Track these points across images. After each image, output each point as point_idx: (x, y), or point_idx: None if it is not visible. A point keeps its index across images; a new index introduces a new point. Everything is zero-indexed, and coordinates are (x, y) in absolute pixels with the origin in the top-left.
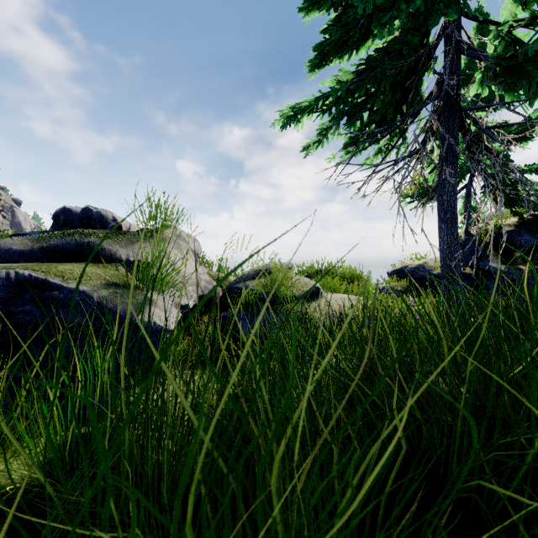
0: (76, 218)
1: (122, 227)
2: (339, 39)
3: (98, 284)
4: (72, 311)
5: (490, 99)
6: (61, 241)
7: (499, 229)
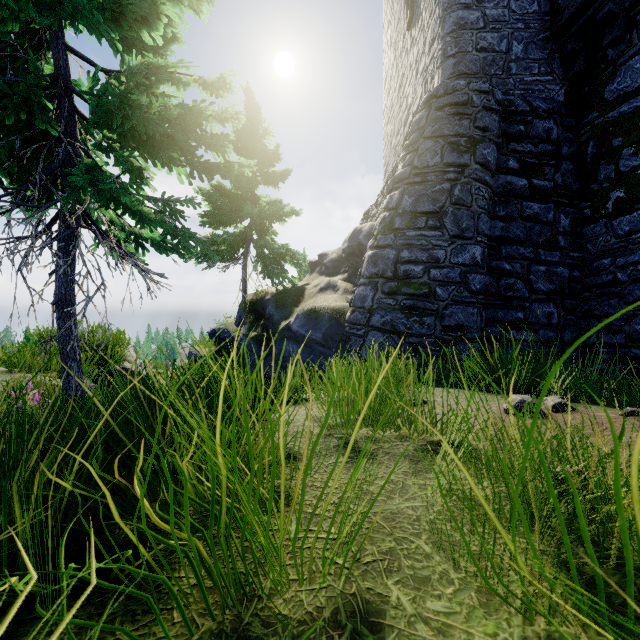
0: None
1: None
2: None
3: None
4: None
5: (250, 178)
6: None
7: (264, 297)
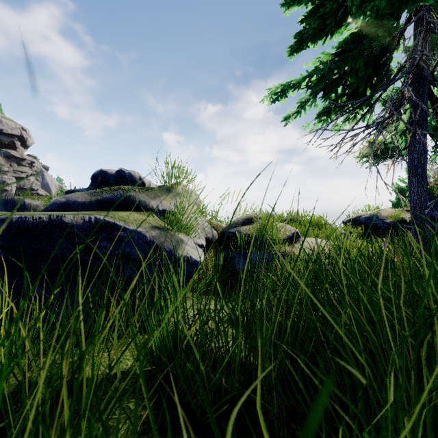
0: (111, 178)
1: (145, 184)
2: (316, 28)
3: (147, 227)
4: (133, 246)
5: None
6: (110, 195)
7: None
